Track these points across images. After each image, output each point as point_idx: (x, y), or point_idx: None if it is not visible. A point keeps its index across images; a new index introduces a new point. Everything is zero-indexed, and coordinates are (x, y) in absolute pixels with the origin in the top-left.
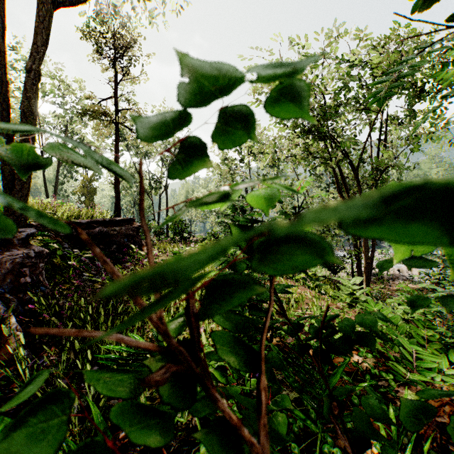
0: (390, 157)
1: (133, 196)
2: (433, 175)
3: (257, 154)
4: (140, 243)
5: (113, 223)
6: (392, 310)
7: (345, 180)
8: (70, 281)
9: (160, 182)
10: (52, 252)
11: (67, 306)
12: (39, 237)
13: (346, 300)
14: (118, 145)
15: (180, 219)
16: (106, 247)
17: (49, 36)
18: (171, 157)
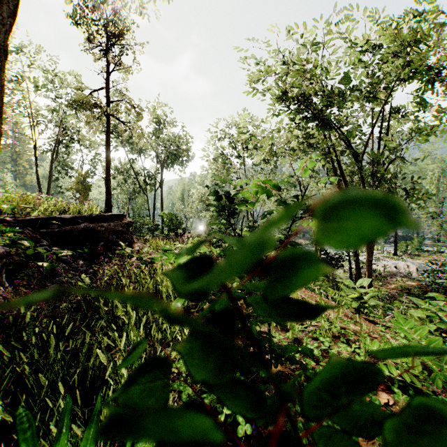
0: (395, 147)
1: (129, 193)
2: (429, 171)
3: (252, 149)
4: (130, 240)
5: (100, 218)
6: (405, 316)
7: (343, 175)
8: (42, 284)
9: (155, 178)
10: (24, 250)
11: (12, 321)
12: (10, 233)
13: (353, 305)
14: (109, 139)
15: (175, 215)
16: (93, 245)
17: (18, 7)
18: (166, 153)
